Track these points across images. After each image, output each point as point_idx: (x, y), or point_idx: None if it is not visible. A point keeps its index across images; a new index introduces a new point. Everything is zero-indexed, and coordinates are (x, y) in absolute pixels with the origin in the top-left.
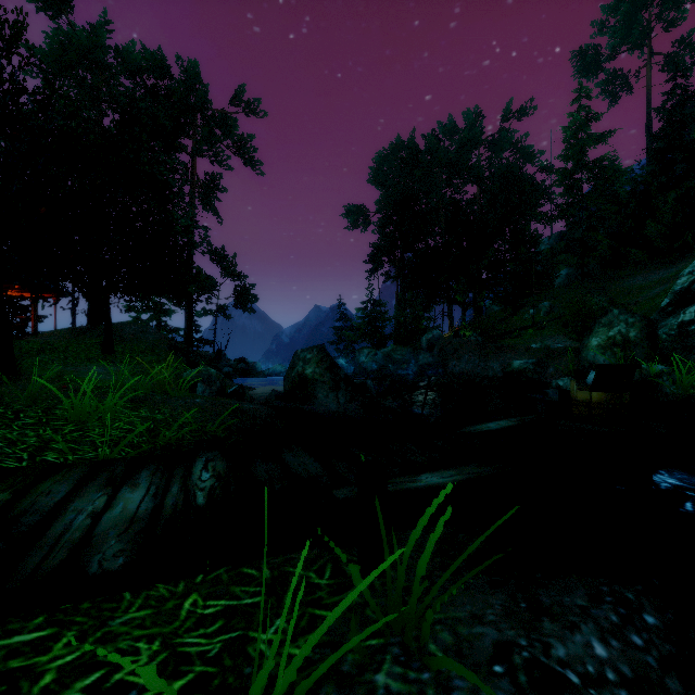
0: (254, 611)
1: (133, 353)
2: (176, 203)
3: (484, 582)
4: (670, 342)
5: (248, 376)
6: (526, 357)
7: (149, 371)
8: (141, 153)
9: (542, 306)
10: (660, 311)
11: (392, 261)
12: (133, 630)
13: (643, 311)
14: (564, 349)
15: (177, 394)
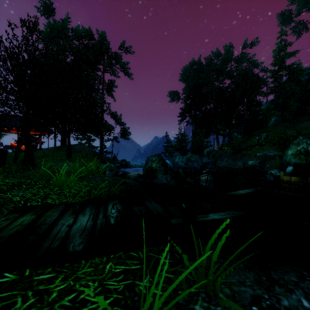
0: (136, 272)
1: (79, 157)
2: (96, 93)
3: (243, 266)
4: None
5: (126, 167)
6: (254, 159)
7: (86, 165)
8: (82, 72)
9: (262, 135)
10: None
11: (190, 115)
12: (86, 276)
13: None
14: (274, 155)
15: (98, 175)
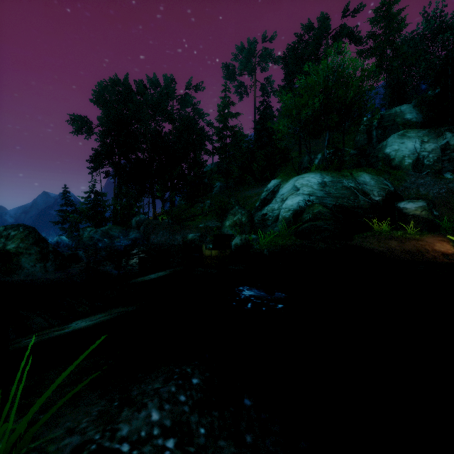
0: None
1: None
2: None
3: (96, 395)
4: (259, 224)
5: None
6: (196, 232)
7: None
8: None
9: (206, 203)
10: (256, 208)
11: (111, 163)
12: None
13: (250, 208)
14: (214, 227)
15: None
